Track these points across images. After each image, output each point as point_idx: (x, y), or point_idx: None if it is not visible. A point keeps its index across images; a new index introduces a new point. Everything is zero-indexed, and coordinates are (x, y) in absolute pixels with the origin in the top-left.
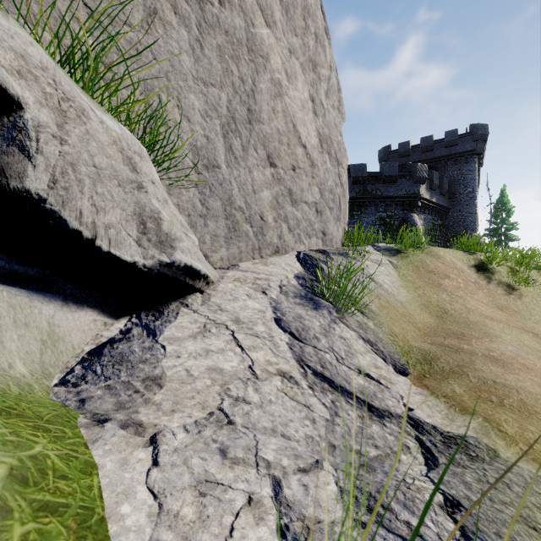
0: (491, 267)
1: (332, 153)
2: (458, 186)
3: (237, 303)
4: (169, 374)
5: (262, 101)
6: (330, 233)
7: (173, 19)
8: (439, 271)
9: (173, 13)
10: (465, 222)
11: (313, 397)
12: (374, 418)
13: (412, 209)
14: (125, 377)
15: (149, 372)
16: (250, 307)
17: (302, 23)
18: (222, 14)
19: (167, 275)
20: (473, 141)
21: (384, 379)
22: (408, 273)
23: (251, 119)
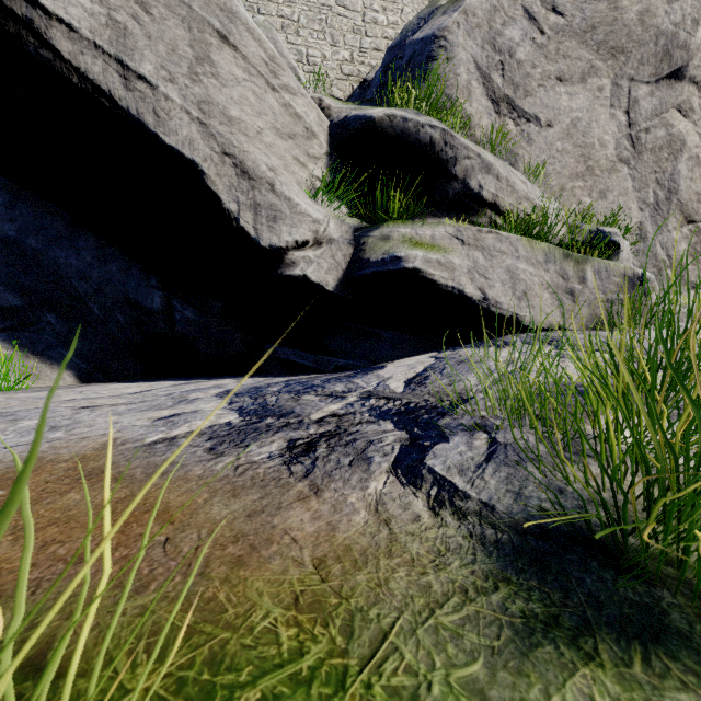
0: None
1: None
2: None
3: None
4: None
5: (679, 178)
6: None
7: (620, 166)
8: None
9: (619, 163)
10: None
11: None
12: None
13: None
14: None
15: None
16: None
17: None
18: (648, 140)
19: None
20: None
21: None
22: None
23: (670, 196)
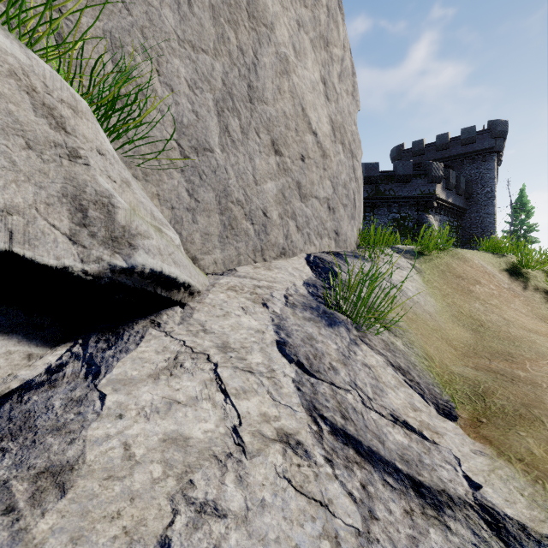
0: (525, 271)
1: (346, 143)
2: (475, 185)
3: (228, 321)
4: (92, 456)
5: (265, 78)
6: (343, 233)
7: None
8: (469, 276)
9: None
10: (483, 224)
11: (333, 481)
12: (428, 510)
13: (427, 209)
14: (6, 469)
15: (56, 454)
16: (245, 325)
17: None
18: None
19: (126, 284)
20: (492, 138)
21: (427, 427)
22: (434, 278)
23: (252, 97)
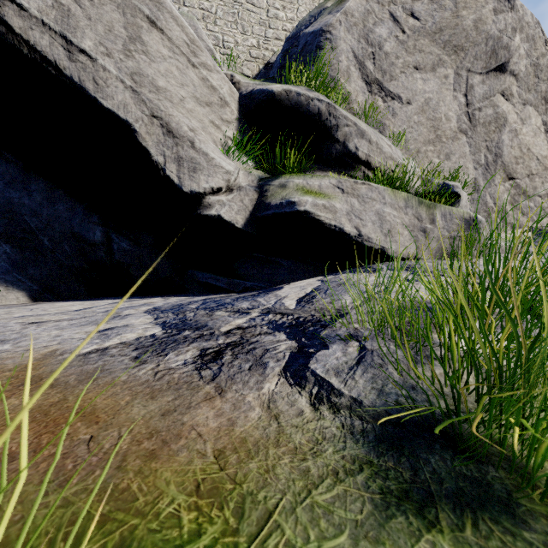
0: None
1: None
2: None
3: None
4: None
5: (503, 146)
6: None
7: (460, 136)
8: None
9: (460, 133)
10: None
11: None
12: None
13: None
14: None
15: None
16: None
17: (534, 80)
18: (480, 116)
19: None
20: None
21: None
22: None
23: (496, 159)
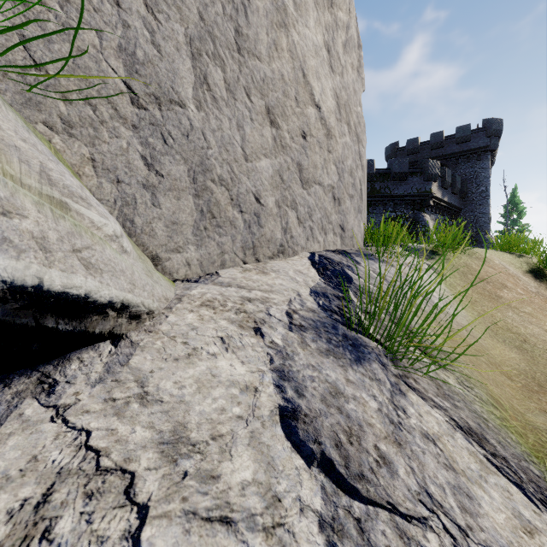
0: None
1: (351, 125)
2: (470, 185)
3: (194, 368)
4: None
5: (258, 27)
6: (349, 229)
7: None
8: (493, 279)
9: None
10: (478, 223)
11: None
12: None
13: (423, 208)
14: None
15: None
16: (223, 377)
17: None
18: None
19: None
20: (487, 137)
21: None
22: (456, 282)
23: (241, 47)
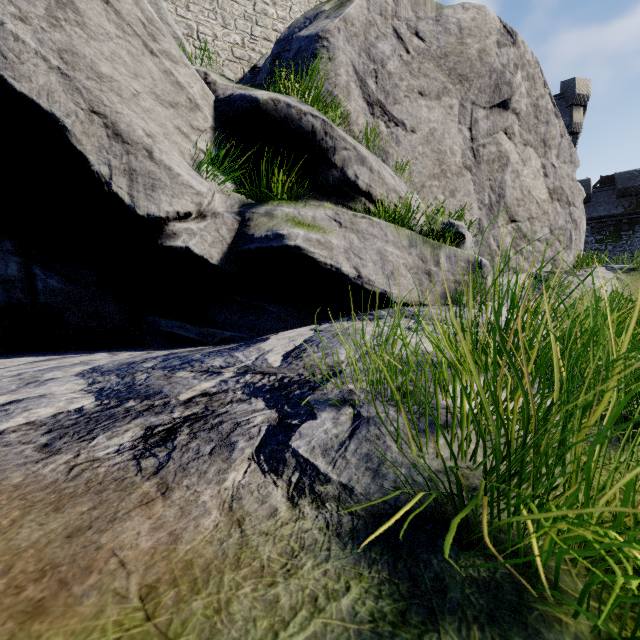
0: None
1: (563, 199)
2: None
3: None
4: None
5: (506, 186)
6: (559, 259)
7: (465, 172)
8: None
9: (465, 169)
10: None
11: None
12: None
13: None
14: None
15: None
16: None
17: (534, 121)
18: (484, 153)
19: None
20: None
21: None
22: (634, 285)
23: (499, 200)
